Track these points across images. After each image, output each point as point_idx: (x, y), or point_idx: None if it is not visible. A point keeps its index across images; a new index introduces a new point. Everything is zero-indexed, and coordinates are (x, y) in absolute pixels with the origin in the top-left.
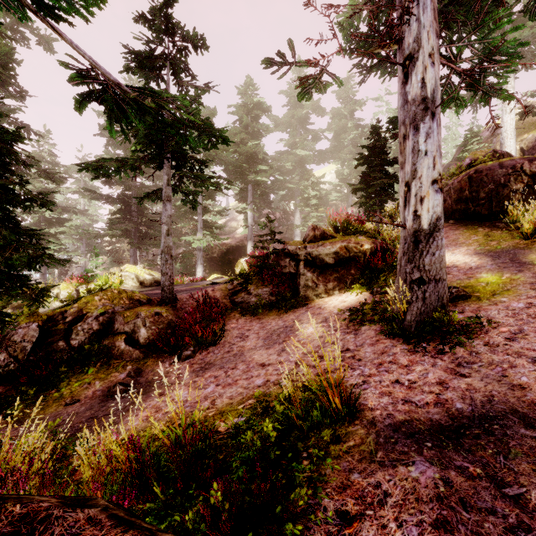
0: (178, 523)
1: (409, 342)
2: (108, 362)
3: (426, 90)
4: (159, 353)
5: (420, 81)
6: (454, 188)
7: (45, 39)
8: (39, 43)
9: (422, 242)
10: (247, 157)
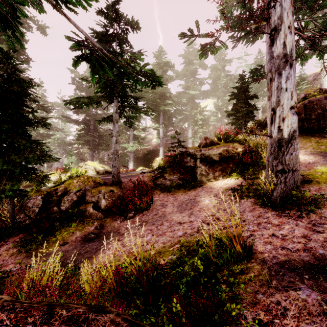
0: (151, 323)
1: (277, 209)
2: (83, 220)
3: (286, 49)
4: (113, 215)
5: (282, 44)
6: None
7: (41, 27)
8: (38, 29)
9: (284, 146)
10: (159, 96)
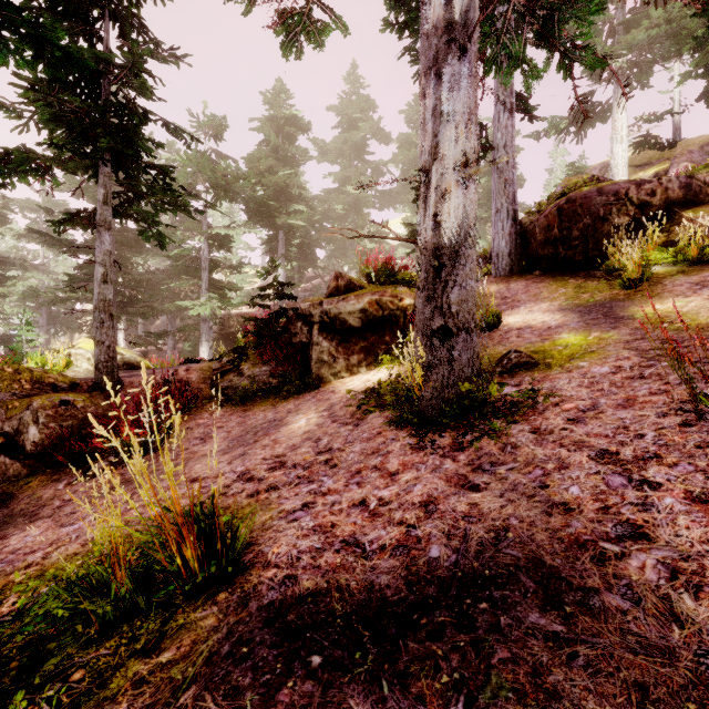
0: None
1: (418, 433)
2: None
3: (454, 9)
4: (59, 467)
5: None
6: (540, 226)
7: None
8: None
9: (447, 266)
10: (277, 193)
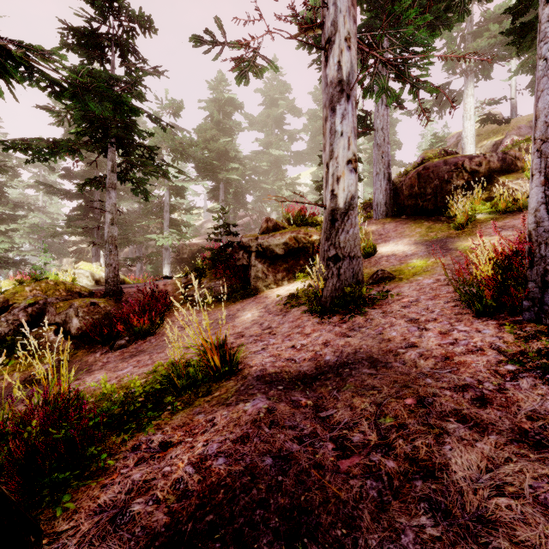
0: None
1: (321, 315)
2: (33, 354)
3: (342, 72)
4: (92, 344)
5: (337, 64)
6: (406, 185)
7: None
8: None
9: (338, 220)
10: (218, 155)
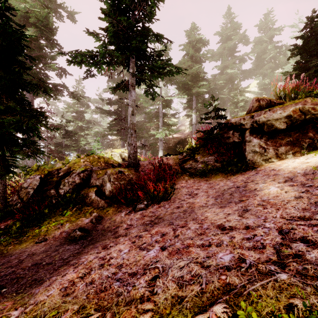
0: None
1: None
2: (81, 208)
3: None
4: (119, 205)
5: None
6: None
7: (71, 13)
8: (68, 17)
9: None
10: (192, 78)
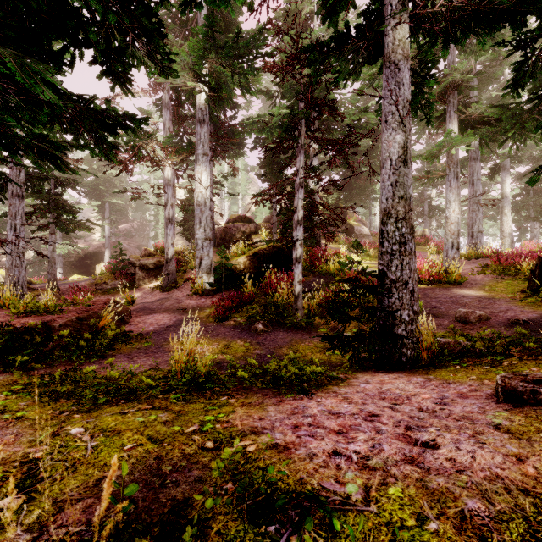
0: None
1: (162, 292)
2: None
3: (170, 216)
4: None
5: (168, 213)
6: (219, 233)
7: None
8: None
9: (169, 262)
10: (105, 181)
